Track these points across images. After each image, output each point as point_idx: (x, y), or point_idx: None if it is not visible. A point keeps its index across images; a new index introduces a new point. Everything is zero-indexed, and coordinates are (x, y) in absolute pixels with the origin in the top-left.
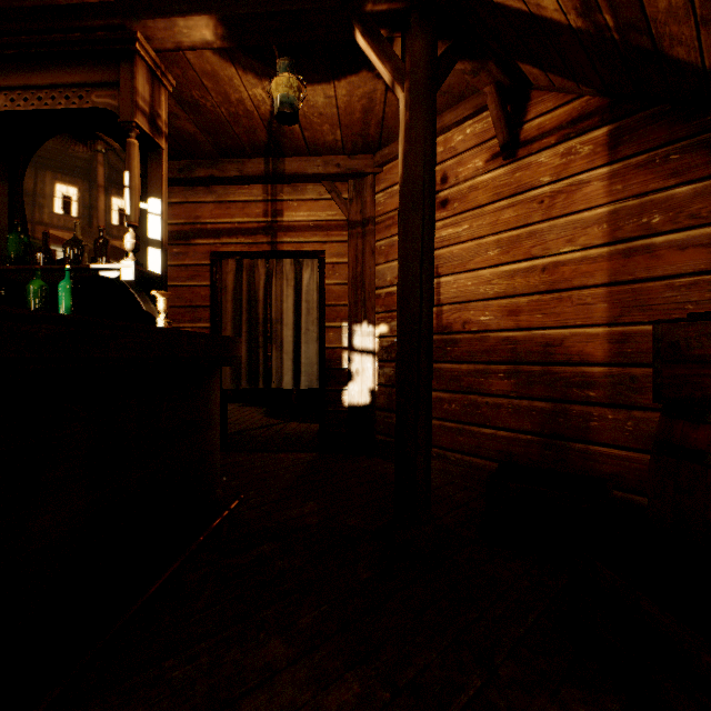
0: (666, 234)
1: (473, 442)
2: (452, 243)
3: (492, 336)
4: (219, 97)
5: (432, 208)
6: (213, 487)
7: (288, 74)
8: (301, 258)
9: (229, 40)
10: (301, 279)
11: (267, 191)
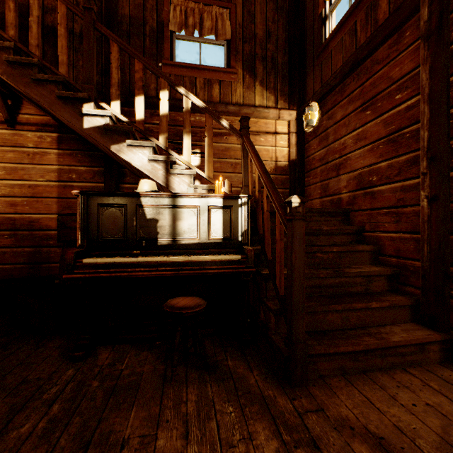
0: (77, 183)
1: None
2: None
3: (1, 216)
4: None
5: None
6: None
7: None
8: None
9: None
10: None
11: None
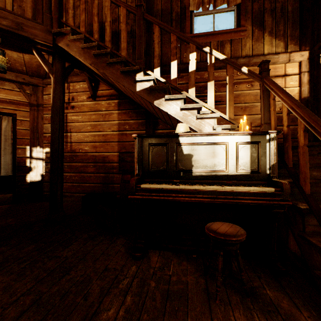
0: (129, 131)
1: (83, 189)
2: (76, 122)
3: (89, 154)
4: None
5: (63, 115)
6: None
7: (2, 57)
8: (1, 115)
9: None
10: (1, 125)
11: None
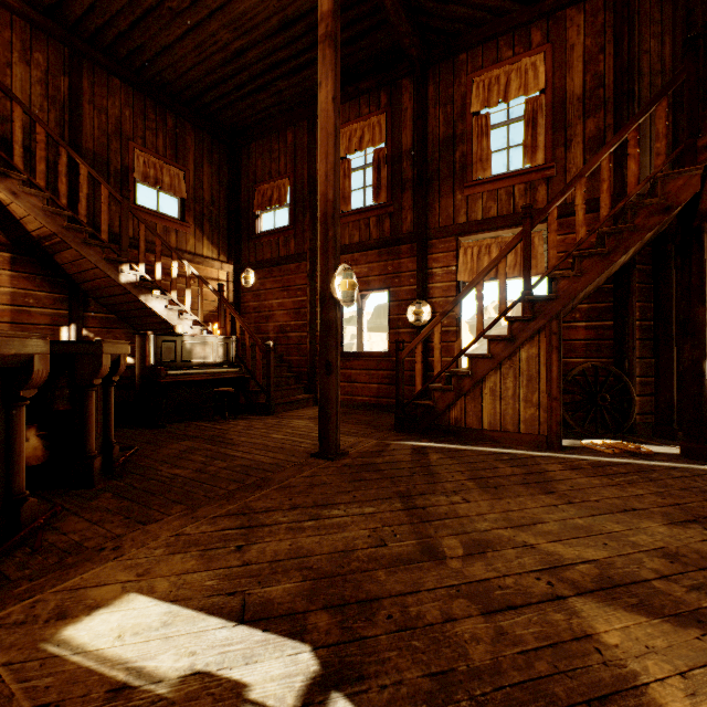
0: (36, 308)
1: None
2: None
3: None
4: None
5: None
6: None
7: None
8: None
9: None
10: None
11: None
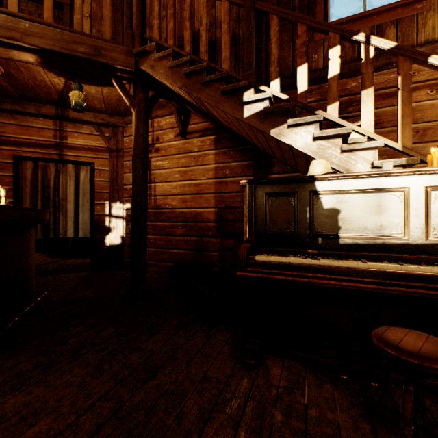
0: (230, 178)
1: (170, 257)
2: (161, 169)
3: (177, 210)
4: (29, 76)
5: (147, 160)
6: (32, 286)
7: (79, 92)
8: (79, 165)
9: (44, 64)
10: (79, 176)
11: (56, 124)
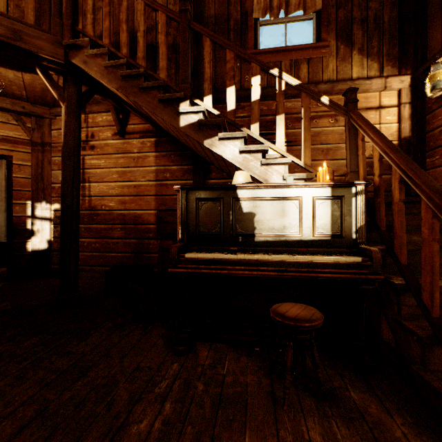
0: (170, 181)
1: (107, 260)
2: (97, 168)
3: (115, 212)
4: None
5: (79, 159)
6: None
7: None
8: None
9: None
10: None
11: None
